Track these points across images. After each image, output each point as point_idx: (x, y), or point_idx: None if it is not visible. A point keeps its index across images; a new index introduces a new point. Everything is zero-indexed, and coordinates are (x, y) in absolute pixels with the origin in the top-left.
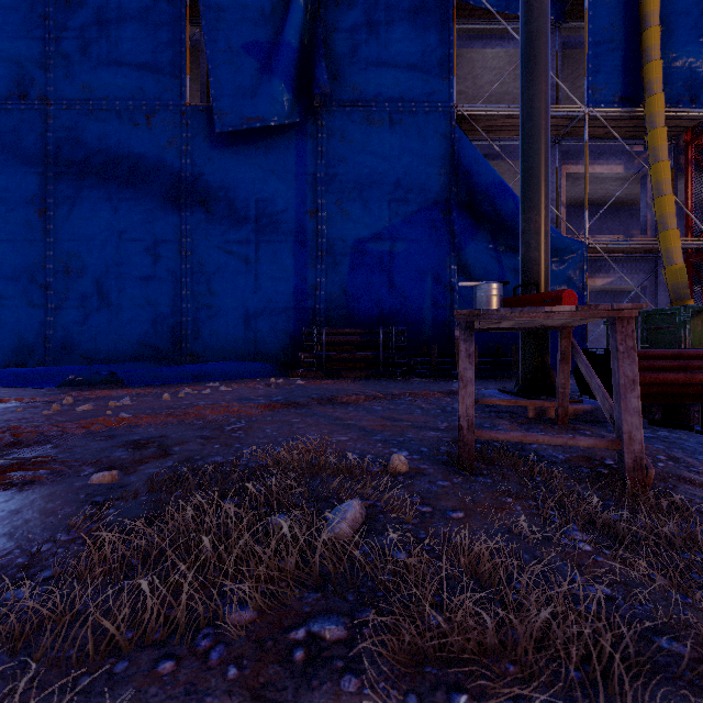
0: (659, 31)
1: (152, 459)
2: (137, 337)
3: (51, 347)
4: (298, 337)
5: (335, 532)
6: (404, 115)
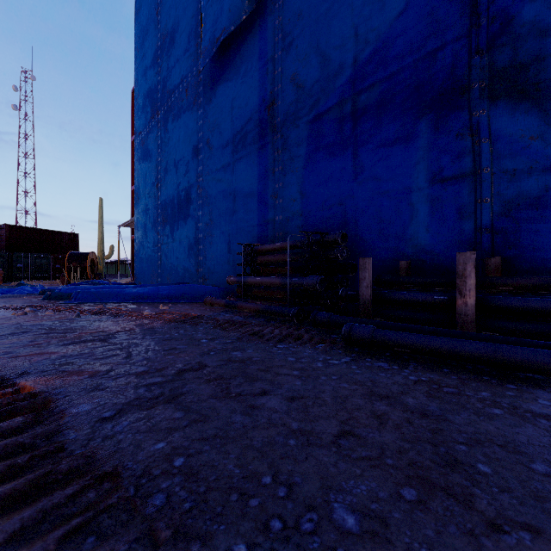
0: None
1: None
2: (183, 264)
3: (160, 272)
4: None
5: None
6: None
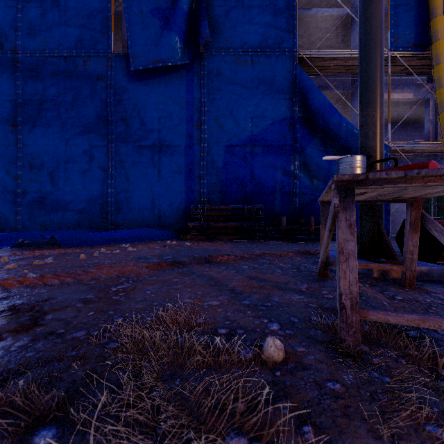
0: None
1: (11, 334)
2: (78, 212)
3: (19, 219)
4: (188, 212)
5: None
6: (261, 58)
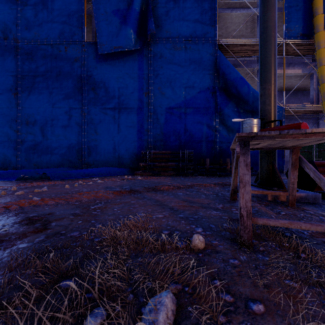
0: None
1: (32, 233)
2: (61, 155)
3: (19, 160)
4: (139, 155)
5: None
6: (192, 45)
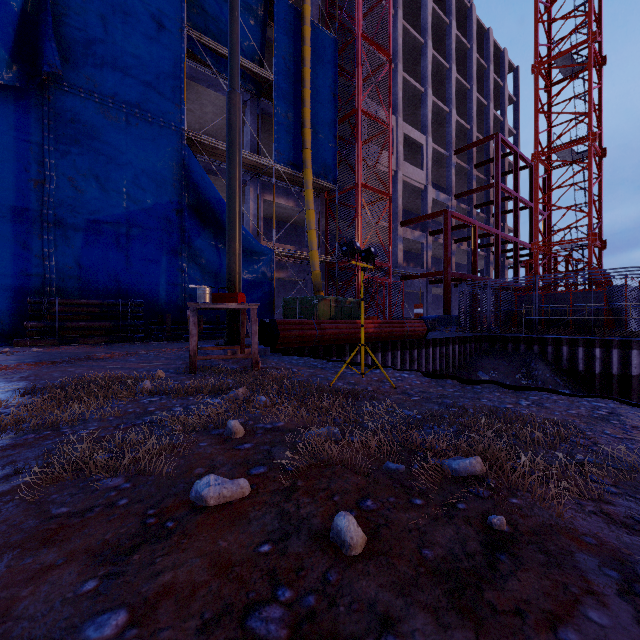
0: (310, 132)
1: None
2: None
3: None
4: (18, 306)
5: (143, 389)
6: (141, 122)
